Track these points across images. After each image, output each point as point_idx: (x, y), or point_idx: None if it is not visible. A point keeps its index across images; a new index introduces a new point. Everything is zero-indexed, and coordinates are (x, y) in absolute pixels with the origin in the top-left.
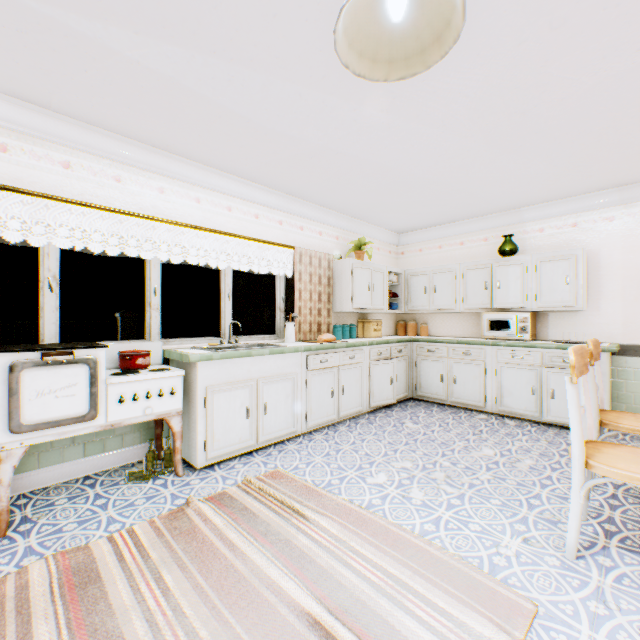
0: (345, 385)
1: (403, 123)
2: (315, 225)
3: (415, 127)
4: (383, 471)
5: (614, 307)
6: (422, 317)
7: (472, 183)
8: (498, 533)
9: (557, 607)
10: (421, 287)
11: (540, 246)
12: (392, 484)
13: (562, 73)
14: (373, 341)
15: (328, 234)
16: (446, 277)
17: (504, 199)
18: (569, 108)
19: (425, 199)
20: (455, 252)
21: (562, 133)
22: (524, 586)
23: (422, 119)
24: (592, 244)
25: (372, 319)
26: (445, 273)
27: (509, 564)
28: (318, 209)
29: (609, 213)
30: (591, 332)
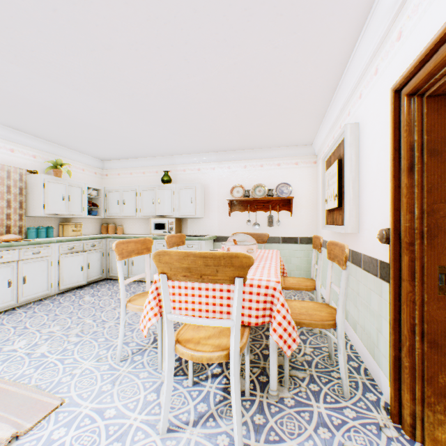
0: (28, 275)
1: (40, 78)
2: (5, 143)
3: (54, 84)
4: (28, 338)
5: (215, 216)
6: (120, 221)
7: (131, 134)
8: (84, 360)
9: (81, 396)
10: (116, 200)
11: (184, 180)
12: (27, 347)
13: (135, 79)
14: (63, 239)
15: (23, 152)
16: (131, 194)
17: (160, 148)
18: (155, 101)
19: (104, 139)
20: (140, 178)
21: (163, 115)
22: (69, 390)
23: (55, 80)
24: (206, 181)
25: (71, 222)
26: (131, 191)
27: (72, 379)
28: (7, 129)
29: (213, 165)
30: (206, 230)
